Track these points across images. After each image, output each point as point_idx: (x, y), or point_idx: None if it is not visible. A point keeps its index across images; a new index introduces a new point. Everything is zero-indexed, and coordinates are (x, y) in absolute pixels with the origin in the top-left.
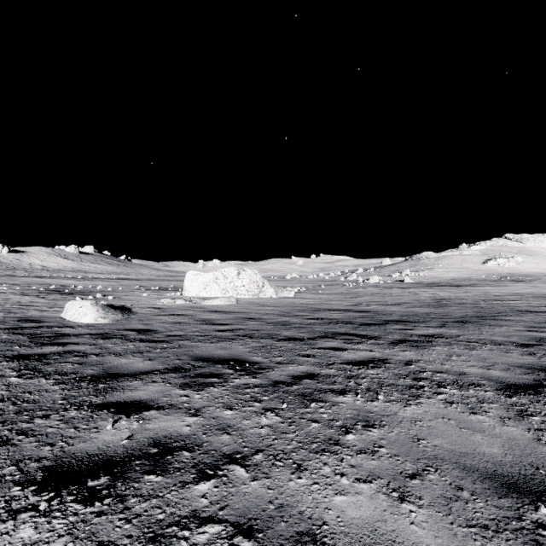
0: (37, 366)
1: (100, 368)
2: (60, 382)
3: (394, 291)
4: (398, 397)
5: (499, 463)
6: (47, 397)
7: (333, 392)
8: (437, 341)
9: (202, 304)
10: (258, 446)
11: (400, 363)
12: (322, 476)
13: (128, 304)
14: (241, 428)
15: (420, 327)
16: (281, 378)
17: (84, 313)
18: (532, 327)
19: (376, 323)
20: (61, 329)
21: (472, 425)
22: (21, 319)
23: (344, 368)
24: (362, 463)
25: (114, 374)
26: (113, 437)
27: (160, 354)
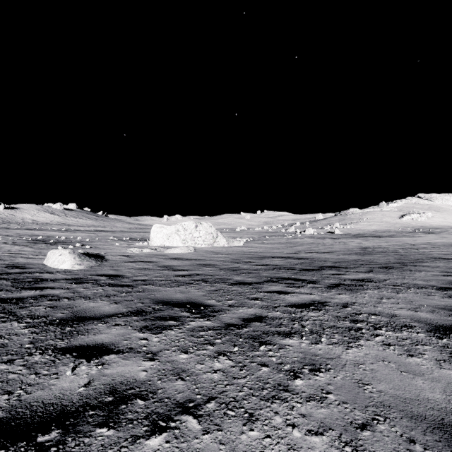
0: (13, 309)
1: (69, 312)
2: (30, 326)
3: (327, 241)
4: (340, 340)
5: (444, 410)
6: (15, 341)
7: (279, 334)
8: (367, 285)
9: (165, 252)
10: (211, 393)
11: (338, 305)
12: (274, 428)
13: (102, 253)
14: (195, 373)
15: (351, 272)
16: (233, 320)
17: (63, 260)
18: (447, 272)
19: (313, 269)
20: (42, 275)
21: (411, 368)
22: (9, 265)
23: (288, 310)
24: (312, 412)
25: (82, 317)
26: (71, 383)
27: (125, 298)
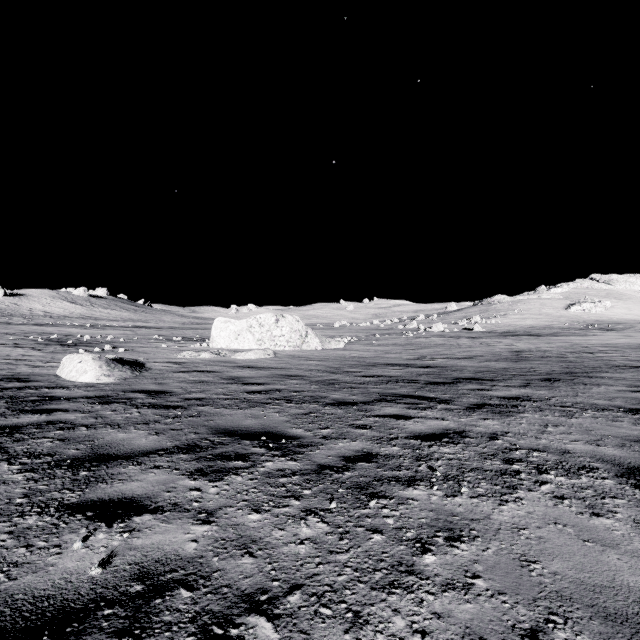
0: (4, 444)
1: (87, 447)
2: (27, 469)
3: (463, 341)
4: (489, 490)
5: None
6: (2, 494)
7: (398, 481)
8: (524, 406)
9: (232, 357)
10: (295, 578)
11: (483, 436)
12: (393, 637)
13: (141, 358)
14: (271, 545)
15: (499, 386)
16: (329, 460)
17: (84, 370)
18: (637, 386)
19: (445, 382)
20: (52, 391)
21: (598, 535)
22: (5, 377)
23: (410, 444)
24: (451, 609)
25: (105, 455)
26: (79, 562)
27: (171, 425)
